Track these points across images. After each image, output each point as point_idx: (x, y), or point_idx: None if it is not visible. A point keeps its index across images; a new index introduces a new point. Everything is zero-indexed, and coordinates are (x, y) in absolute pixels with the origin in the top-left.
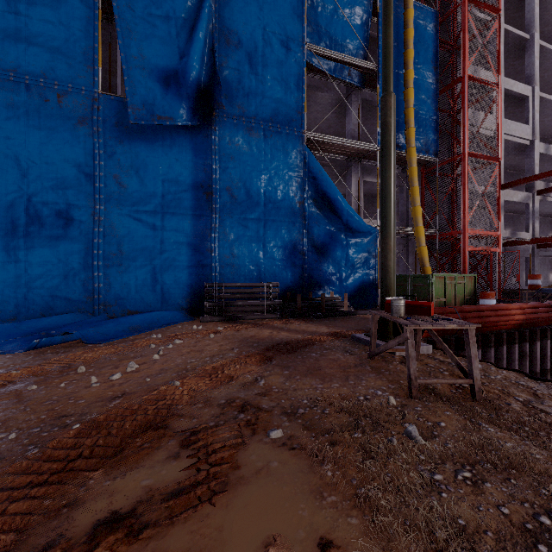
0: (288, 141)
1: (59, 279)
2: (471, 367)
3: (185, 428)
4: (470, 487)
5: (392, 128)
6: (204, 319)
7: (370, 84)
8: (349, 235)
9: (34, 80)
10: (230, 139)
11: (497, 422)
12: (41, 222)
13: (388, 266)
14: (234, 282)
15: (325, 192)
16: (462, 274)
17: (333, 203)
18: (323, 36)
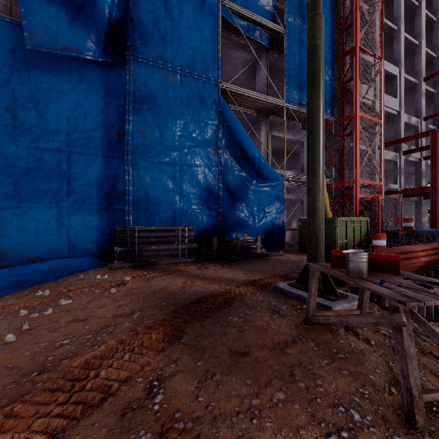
0: (204, 88)
1: None
2: None
3: None
4: None
5: (322, 51)
6: (113, 266)
7: (277, 48)
8: (260, 182)
9: None
10: (145, 81)
11: None
12: None
13: (317, 209)
14: (149, 226)
15: (239, 140)
16: (359, 218)
17: (246, 150)
18: None
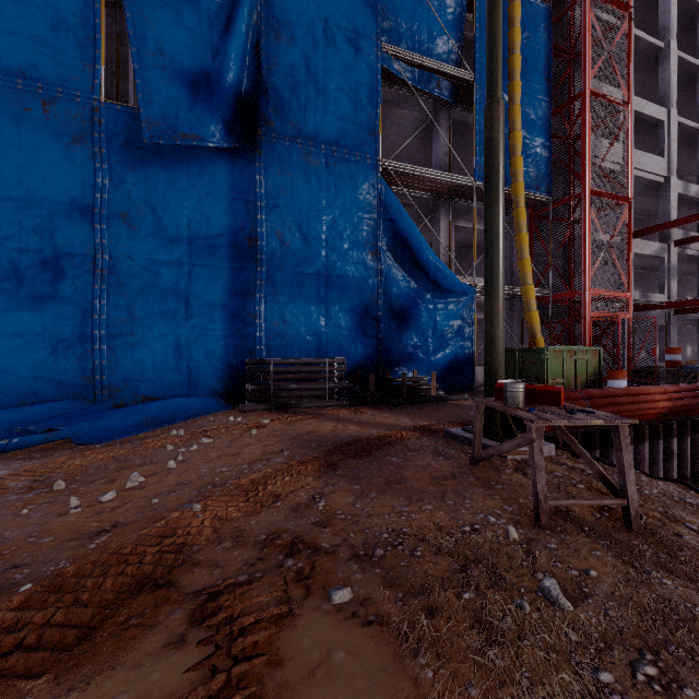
0: (358, 171)
1: (46, 354)
2: (624, 482)
3: (200, 586)
4: (662, 698)
5: (501, 147)
6: (245, 408)
7: (464, 99)
8: (438, 296)
9: (9, 81)
10: (281, 167)
11: (670, 567)
12: (20, 276)
13: (495, 337)
14: (285, 358)
15: (407, 239)
16: (585, 347)
17: (417, 253)
18: (403, 35)
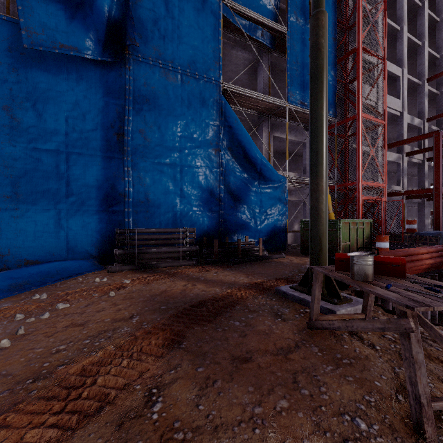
0: (205, 89)
1: None
2: None
3: None
4: None
5: (325, 50)
6: (112, 269)
7: (279, 47)
8: (262, 183)
9: None
10: (145, 80)
11: None
12: None
13: (320, 210)
14: (149, 228)
15: (240, 141)
16: (362, 220)
17: (248, 151)
18: None
